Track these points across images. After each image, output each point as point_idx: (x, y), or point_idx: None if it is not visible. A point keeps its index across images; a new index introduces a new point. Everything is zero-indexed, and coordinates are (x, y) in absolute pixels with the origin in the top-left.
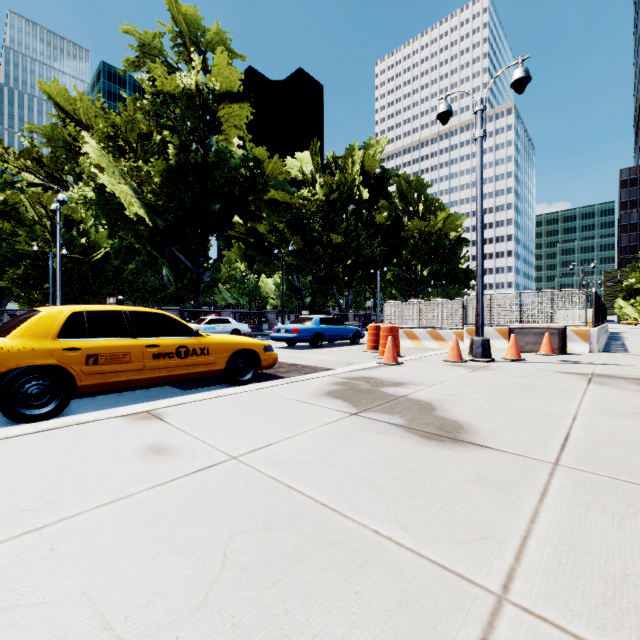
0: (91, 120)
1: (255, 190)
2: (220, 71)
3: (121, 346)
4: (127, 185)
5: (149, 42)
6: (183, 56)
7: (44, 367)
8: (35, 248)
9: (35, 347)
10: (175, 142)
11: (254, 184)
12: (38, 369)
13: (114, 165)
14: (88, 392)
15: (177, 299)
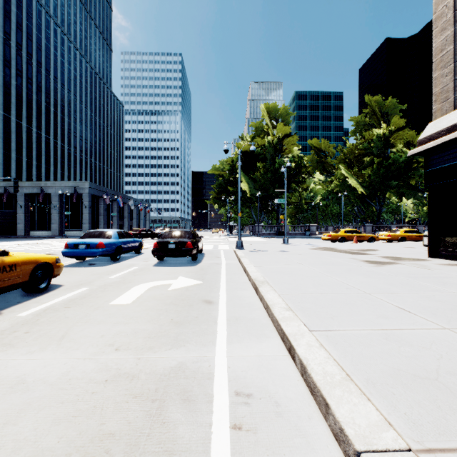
0: (326, 149)
1: (411, 167)
2: (394, 122)
3: (411, 235)
4: (354, 180)
5: (360, 119)
6: (374, 119)
7: (402, 237)
8: (313, 204)
9: (402, 234)
10: (376, 161)
11: (411, 164)
12: (402, 237)
13: (349, 173)
14: (407, 241)
15: (362, 220)
